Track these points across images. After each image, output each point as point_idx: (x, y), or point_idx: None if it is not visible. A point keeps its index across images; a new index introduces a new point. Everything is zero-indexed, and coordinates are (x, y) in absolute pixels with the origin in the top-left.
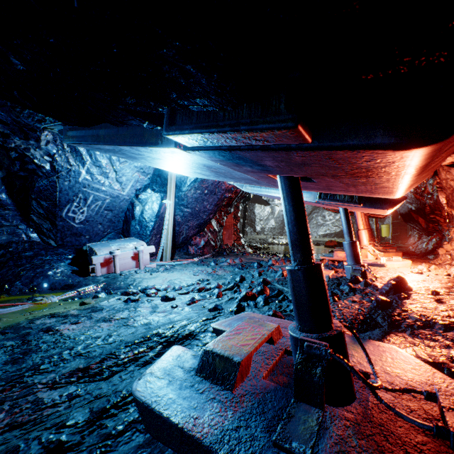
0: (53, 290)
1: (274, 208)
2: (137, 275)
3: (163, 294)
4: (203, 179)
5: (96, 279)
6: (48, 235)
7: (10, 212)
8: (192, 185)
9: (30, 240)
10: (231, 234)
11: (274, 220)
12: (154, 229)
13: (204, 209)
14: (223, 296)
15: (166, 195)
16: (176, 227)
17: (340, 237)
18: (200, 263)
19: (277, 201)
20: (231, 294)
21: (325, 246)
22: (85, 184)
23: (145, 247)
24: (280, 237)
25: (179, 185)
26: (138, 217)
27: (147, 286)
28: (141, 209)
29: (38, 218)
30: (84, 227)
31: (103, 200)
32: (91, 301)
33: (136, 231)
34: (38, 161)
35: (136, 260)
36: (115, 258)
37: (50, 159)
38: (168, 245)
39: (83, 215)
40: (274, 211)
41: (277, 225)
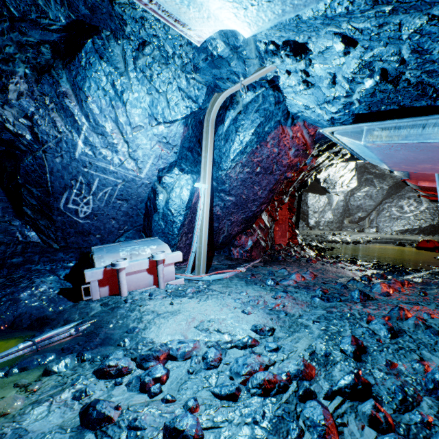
0: (13, 329)
1: (331, 198)
2: (150, 304)
3: (179, 379)
4: (254, 149)
5: (89, 306)
6: (48, 234)
7: (0, 204)
8: (237, 159)
9: (26, 241)
10: (285, 230)
11: (331, 213)
12: (183, 226)
13: (254, 197)
14: (338, 435)
15: (200, 177)
16: (214, 222)
17: (427, 234)
18: (249, 278)
19: (339, 189)
20: (358, 421)
21: (418, 248)
22: (85, 161)
23: (168, 253)
24: (342, 233)
25: (217, 160)
26: (162, 209)
27: (151, 351)
28: (165, 198)
29: (33, 212)
30: (91, 223)
31: (113, 185)
32: (13, 402)
33: (160, 229)
34: (12, 126)
35: (154, 274)
36: (120, 273)
37: (29, 123)
38: (202, 251)
39: (88, 206)
40: (332, 202)
41: (334, 218)
